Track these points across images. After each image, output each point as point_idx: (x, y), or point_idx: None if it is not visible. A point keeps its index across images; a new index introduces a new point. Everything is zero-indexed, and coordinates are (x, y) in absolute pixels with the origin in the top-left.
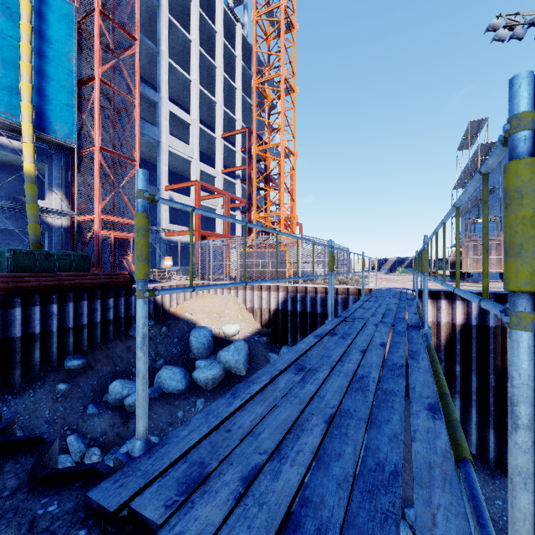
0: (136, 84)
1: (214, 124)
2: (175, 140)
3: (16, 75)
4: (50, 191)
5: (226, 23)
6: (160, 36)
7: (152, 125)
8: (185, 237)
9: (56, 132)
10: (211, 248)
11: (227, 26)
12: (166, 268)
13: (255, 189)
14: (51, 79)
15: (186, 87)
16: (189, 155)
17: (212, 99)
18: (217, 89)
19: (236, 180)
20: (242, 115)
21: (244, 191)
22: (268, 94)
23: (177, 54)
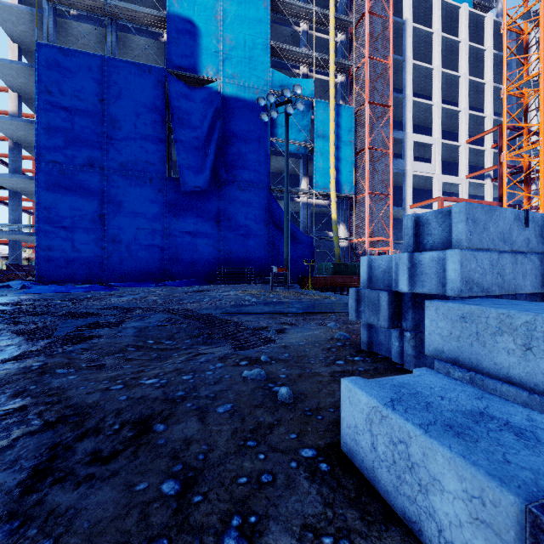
0: (390, 139)
1: (457, 129)
2: (417, 163)
3: (327, 166)
4: (338, 225)
5: (471, 23)
6: (405, 84)
7: (399, 159)
8: None
9: (344, 190)
10: None
11: (473, 23)
12: None
13: (505, 195)
14: (342, 160)
15: (428, 111)
16: (431, 172)
17: (455, 110)
18: (461, 97)
19: (484, 180)
20: (494, 104)
21: (496, 189)
22: (524, 92)
23: (419, 85)
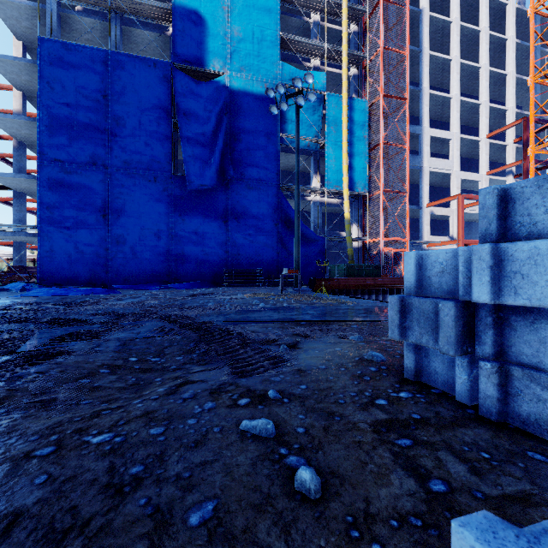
0: (406, 133)
1: (476, 124)
2: (435, 160)
3: (340, 162)
4: (351, 225)
5: (492, 11)
6: (422, 76)
7: (415, 156)
8: (445, 246)
9: (357, 188)
10: None
11: (494, 12)
12: None
13: None
14: (355, 156)
15: (445, 104)
16: (449, 168)
17: (475, 103)
18: (481, 89)
19: (506, 176)
20: (516, 97)
21: None
22: None
23: (436, 77)
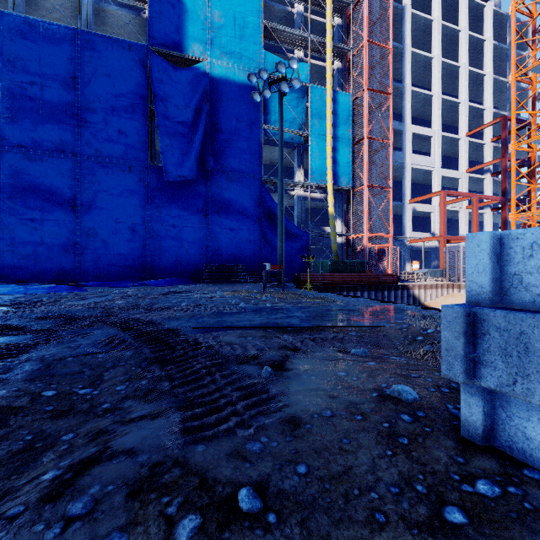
0: (390, 128)
1: (455, 123)
2: (417, 156)
3: (324, 156)
4: (335, 220)
5: (470, 12)
6: (405, 73)
7: (398, 152)
8: (427, 242)
9: (341, 183)
10: (461, 253)
11: (473, 13)
12: (414, 271)
13: (513, 188)
14: (339, 150)
15: (427, 102)
16: (430, 165)
17: (455, 102)
18: (461, 88)
19: (484, 174)
20: (493, 98)
21: (495, 184)
22: (533, 78)
23: (417, 75)
